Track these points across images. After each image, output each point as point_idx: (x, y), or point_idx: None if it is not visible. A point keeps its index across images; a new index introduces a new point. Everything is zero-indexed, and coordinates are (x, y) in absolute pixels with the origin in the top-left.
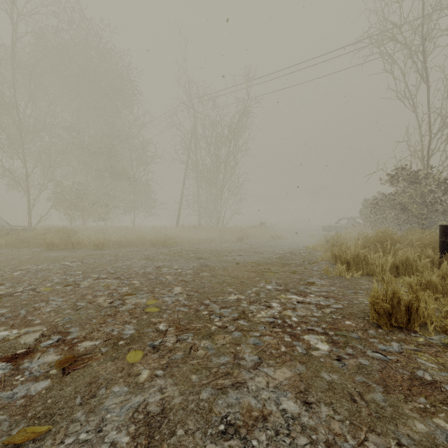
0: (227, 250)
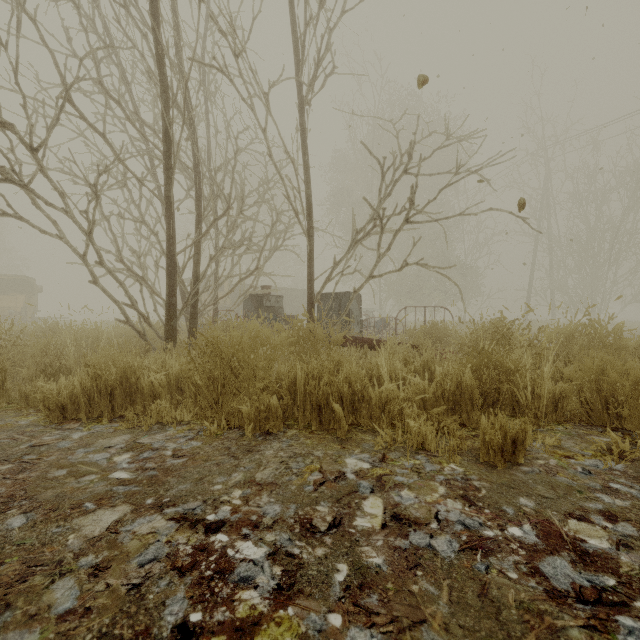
0: None
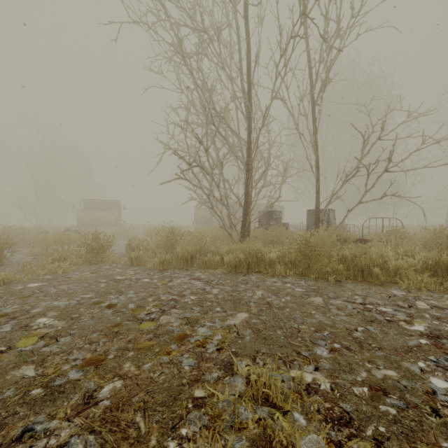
0: None
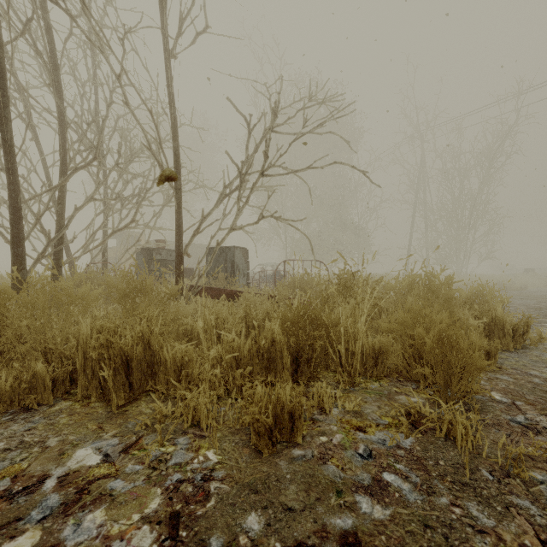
0: (533, 295)
